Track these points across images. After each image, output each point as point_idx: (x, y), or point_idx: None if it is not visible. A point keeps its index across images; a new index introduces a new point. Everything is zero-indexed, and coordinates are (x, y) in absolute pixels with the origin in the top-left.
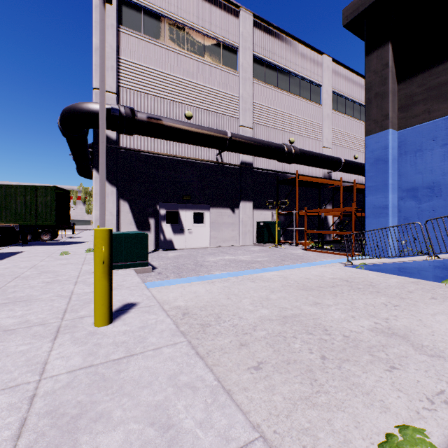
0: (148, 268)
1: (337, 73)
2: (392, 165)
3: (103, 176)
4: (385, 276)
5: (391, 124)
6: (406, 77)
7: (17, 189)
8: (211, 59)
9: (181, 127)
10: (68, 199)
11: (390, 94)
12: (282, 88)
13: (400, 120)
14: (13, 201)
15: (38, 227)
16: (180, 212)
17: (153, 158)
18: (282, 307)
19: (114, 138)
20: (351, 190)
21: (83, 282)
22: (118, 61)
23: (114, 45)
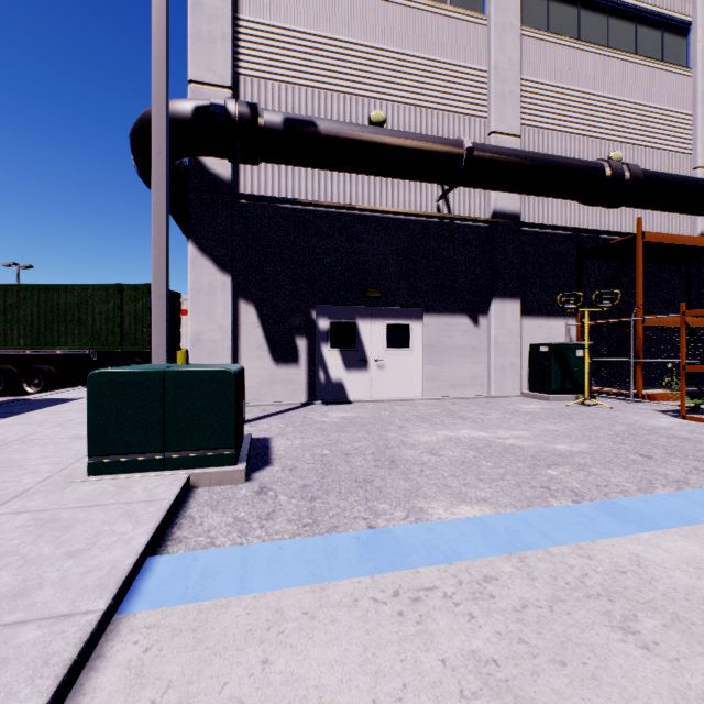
0: (232, 471)
1: None
2: None
3: (160, 233)
4: None
5: None
6: None
7: (95, 291)
8: None
9: (357, 135)
10: (178, 307)
11: None
12: (590, 42)
13: None
14: (90, 312)
15: (133, 354)
16: (359, 324)
17: (304, 214)
18: None
19: (227, 178)
20: None
21: None
22: (236, 26)
23: None
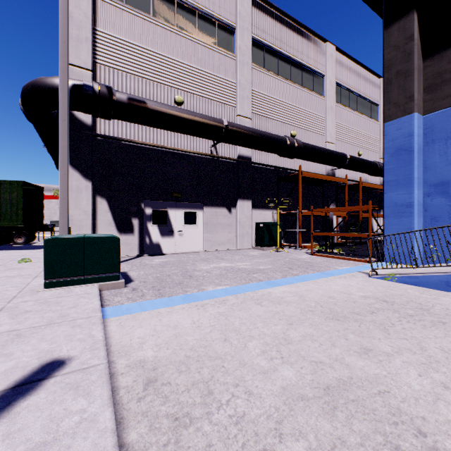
0: (118, 282)
1: (340, 63)
2: (417, 155)
3: (64, 164)
4: (429, 292)
5: (417, 107)
6: (434, 51)
7: None
8: (205, 39)
9: (169, 112)
10: (41, 196)
11: (416, 71)
12: (283, 76)
13: (426, 103)
14: None
15: (4, 228)
16: (169, 211)
17: (137, 149)
18: (315, 361)
19: (89, 124)
20: (355, 189)
21: (11, 310)
22: (94, 33)
23: (89, 13)
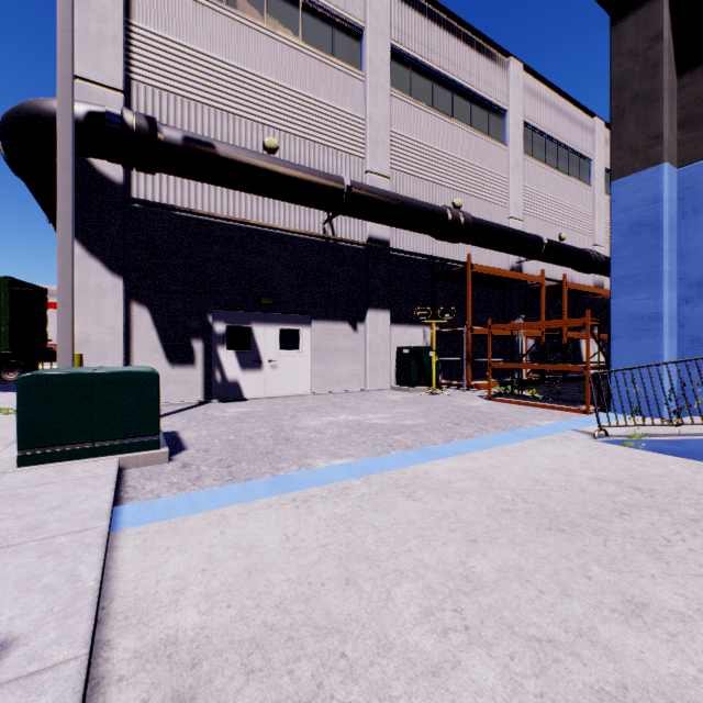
0: (157, 453)
1: (531, 91)
2: (669, 234)
3: (66, 244)
4: None
5: (668, 154)
6: (696, 61)
7: None
8: (314, 46)
9: (254, 162)
10: (44, 303)
11: (666, 93)
12: (441, 110)
13: (684, 147)
14: None
15: None
16: (254, 328)
17: (201, 224)
18: (536, 638)
19: (118, 181)
20: (555, 294)
21: None
22: (128, 30)
23: None
